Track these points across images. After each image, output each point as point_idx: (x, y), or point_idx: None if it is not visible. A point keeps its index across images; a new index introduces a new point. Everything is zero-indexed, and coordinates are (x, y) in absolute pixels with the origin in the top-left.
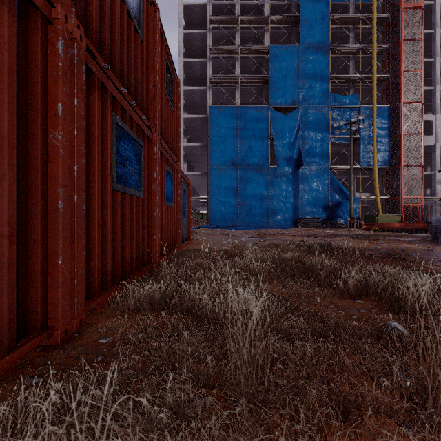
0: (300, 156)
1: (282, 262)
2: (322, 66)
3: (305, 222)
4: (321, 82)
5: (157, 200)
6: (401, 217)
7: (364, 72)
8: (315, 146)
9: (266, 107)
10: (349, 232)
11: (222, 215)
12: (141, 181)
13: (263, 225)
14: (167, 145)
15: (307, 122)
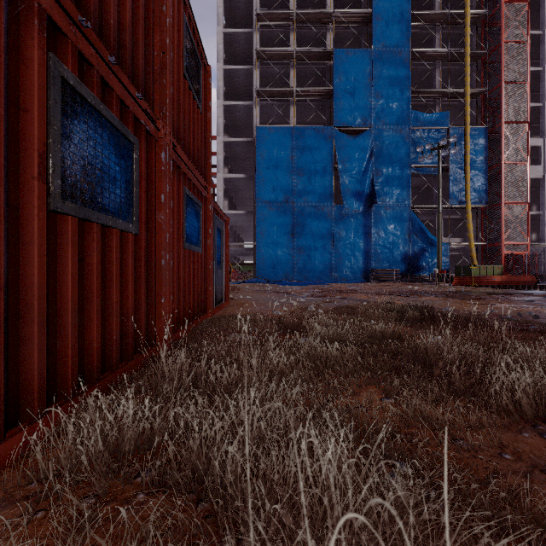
0: (373, 191)
1: (368, 339)
2: (400, 75)
3: (379, 275)
4: (399, 96)
5: (167, 239)
6: (502, 269)
7: (453, 84)
8: (391, 178)
9: (329, 128)
10: (440, 288)
11: (273, 266)
12: (132, 205)
13: (325, 279)
14: (187, 157)
15: (382, 148)
